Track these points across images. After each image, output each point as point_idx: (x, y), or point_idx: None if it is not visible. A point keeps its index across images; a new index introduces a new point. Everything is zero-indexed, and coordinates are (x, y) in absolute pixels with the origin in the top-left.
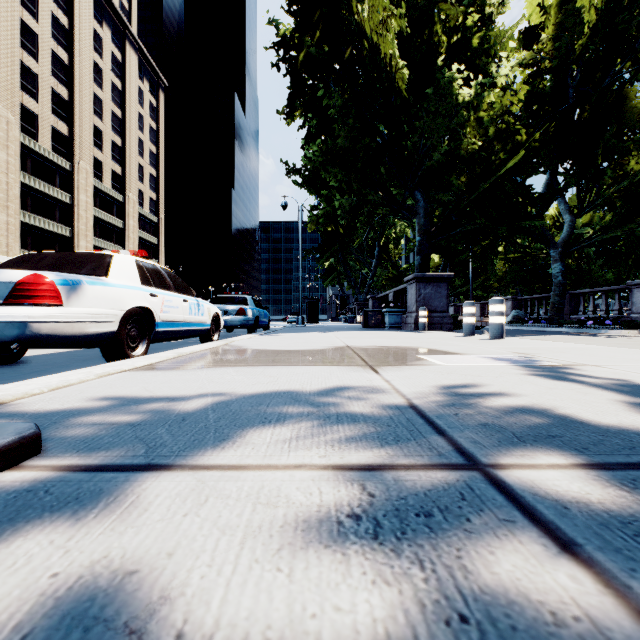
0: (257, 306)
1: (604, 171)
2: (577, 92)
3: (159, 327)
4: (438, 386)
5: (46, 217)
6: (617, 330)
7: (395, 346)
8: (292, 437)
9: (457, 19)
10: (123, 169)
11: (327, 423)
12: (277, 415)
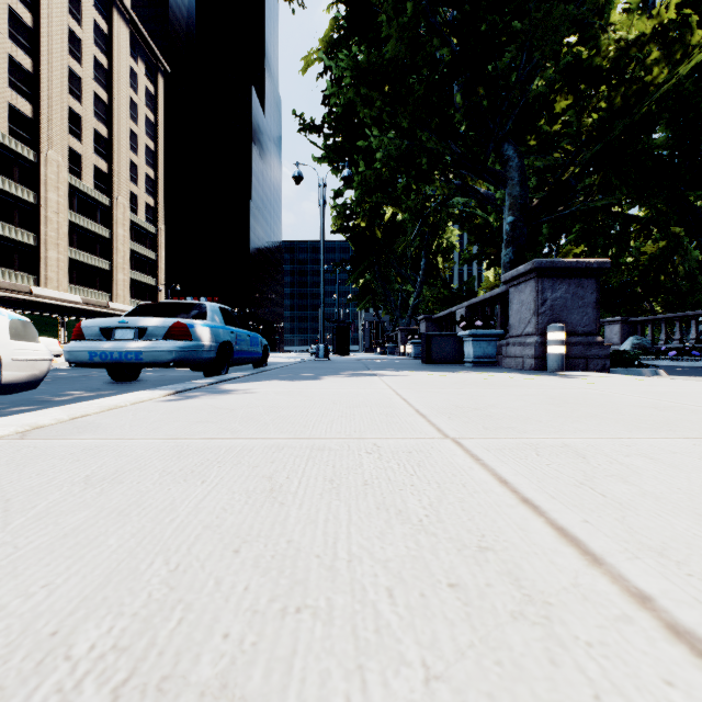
0: (233, 323)
1: None
2: None
3: None
4: None
5: None
6: None
7: None
8: None
9: None
10: (110, 166)
11: None
12: None
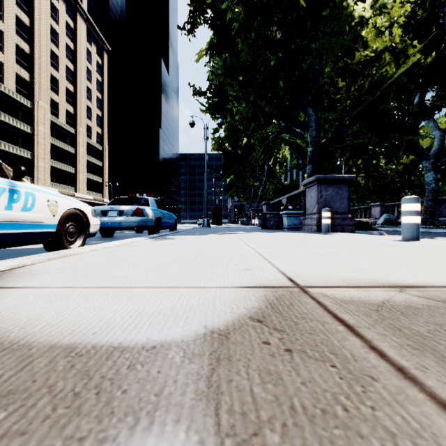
0: (161, 208)
1: None
2: None
3: None
4: None
5: (11, 143)
6: None
7: (430, 285)
8: None
9: None
10: (75, 109)
11: None
12: None
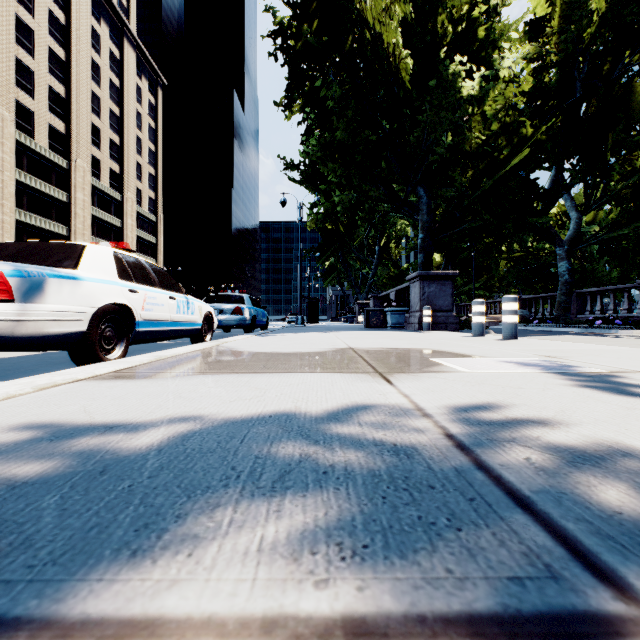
0: (254, 305)
1: (612, 167)
2: (584, 85)
3: (140, 327)
4: (475, 404)
5: (42, 215)
6: (628, 330)
7: (403, 348)
8: (268, 518)
9: (461, 9)
10: (121, 167)
11: (330, 480)
12: (252, 461)
